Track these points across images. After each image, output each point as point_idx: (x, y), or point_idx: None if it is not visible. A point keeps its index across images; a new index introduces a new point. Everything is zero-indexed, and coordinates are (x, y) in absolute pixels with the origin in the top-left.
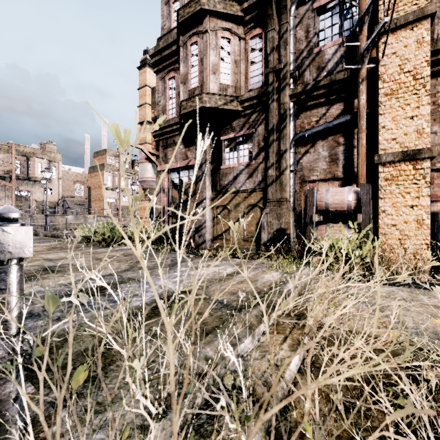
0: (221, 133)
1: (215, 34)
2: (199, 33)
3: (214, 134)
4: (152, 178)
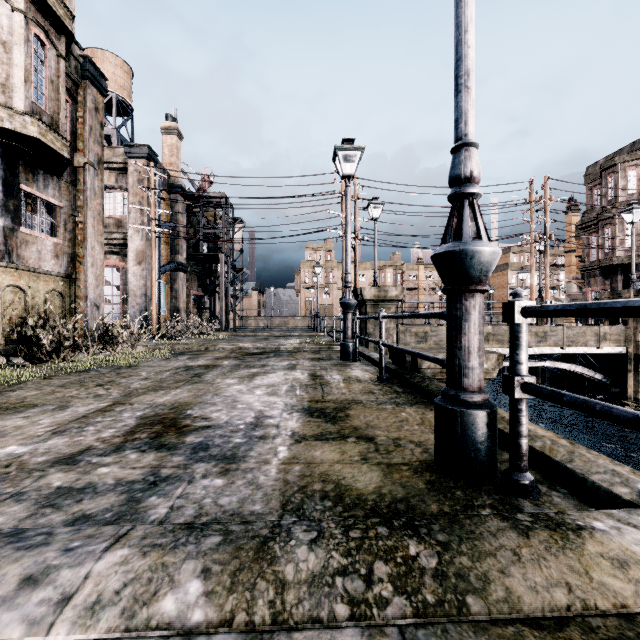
0: (629, 271)
1: (622, 224)
2: (611, 224)
3: (624, 272)
4: (577, 292)
